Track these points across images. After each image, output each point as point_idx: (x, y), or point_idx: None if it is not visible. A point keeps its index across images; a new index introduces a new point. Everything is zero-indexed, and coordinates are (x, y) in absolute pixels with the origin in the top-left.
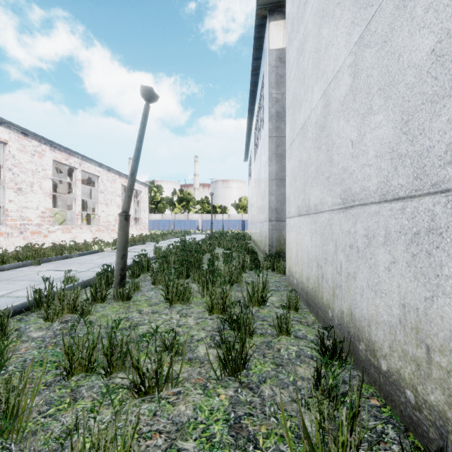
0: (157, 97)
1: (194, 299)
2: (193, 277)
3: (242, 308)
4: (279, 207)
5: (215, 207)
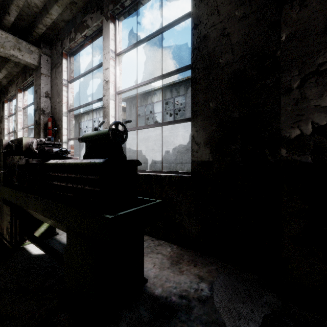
0: None
1: None
2: None
3: None
4: None
5: None
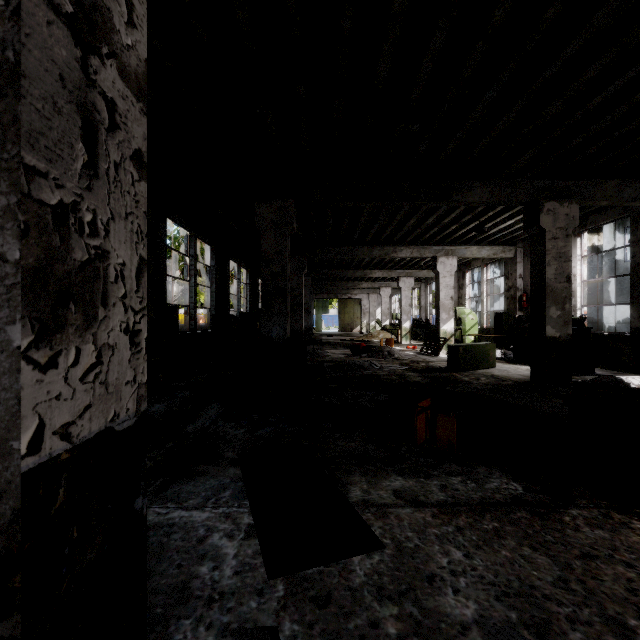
0: None
1: None
2: None
3: None
4: None
5: None
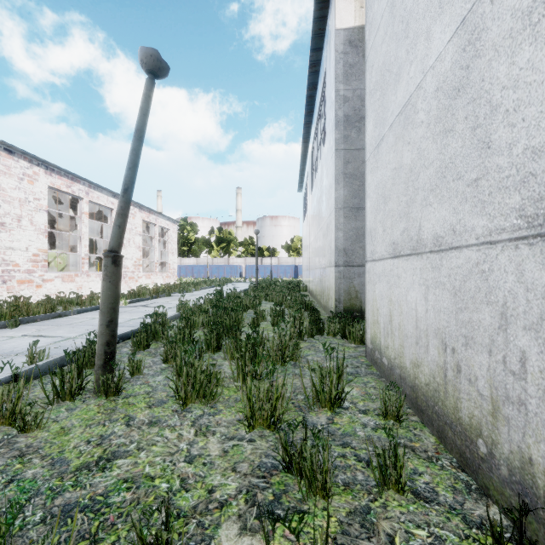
0: (167, 67)
1: (224, 393)
2: (226, 351)
3: (304, 414)
4: (349, 247)
5: (261, 250)
